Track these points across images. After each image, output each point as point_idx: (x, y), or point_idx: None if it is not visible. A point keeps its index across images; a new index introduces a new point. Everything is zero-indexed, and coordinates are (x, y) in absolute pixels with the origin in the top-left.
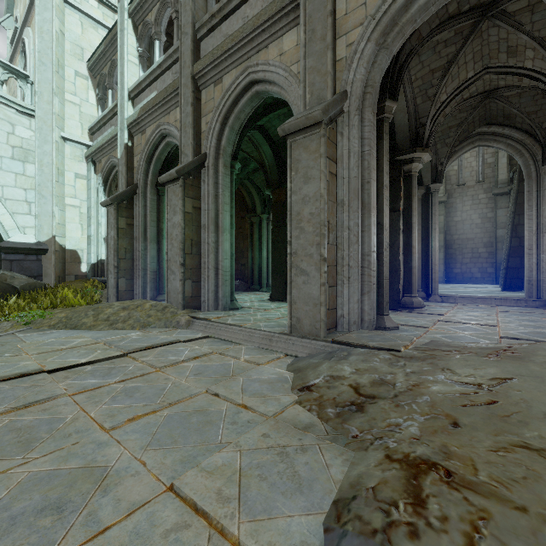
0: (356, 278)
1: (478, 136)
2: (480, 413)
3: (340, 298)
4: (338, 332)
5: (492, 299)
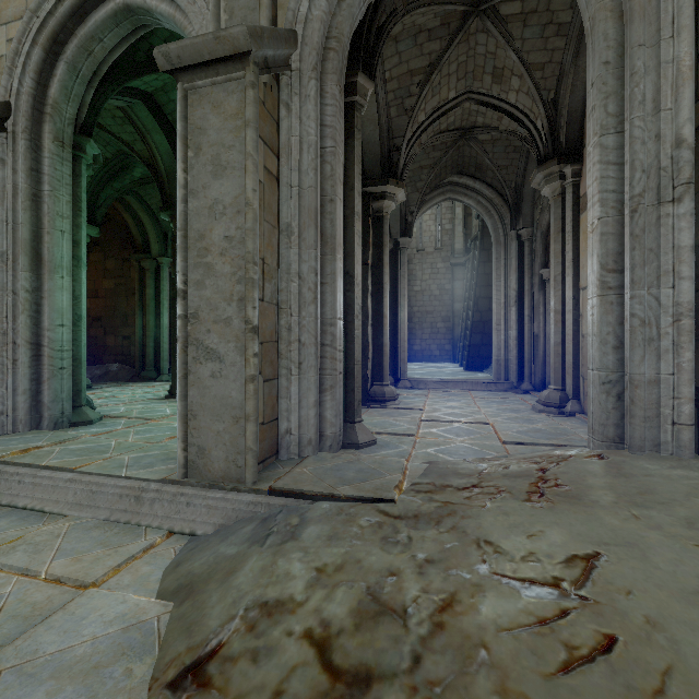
0: (312, 364)
1: (449, 185)
2: (608, 692)
3: (285, 399)
4: (281, 462)
5: (464, 383)
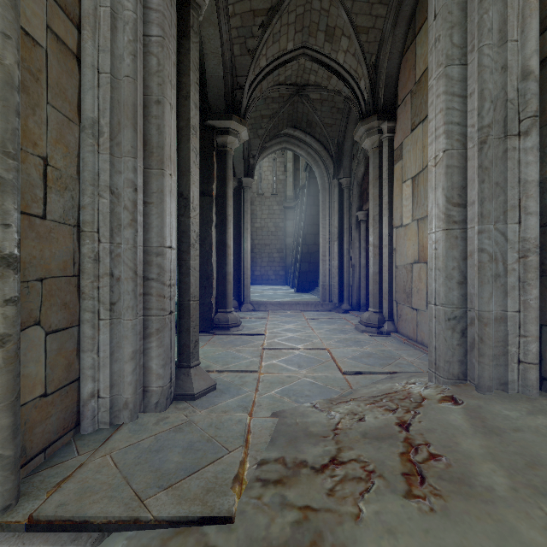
0: (129, 305)
1: (285, 136)
2: None
3: (89, 353)
4: (79, 441)
5: (297, 305)
